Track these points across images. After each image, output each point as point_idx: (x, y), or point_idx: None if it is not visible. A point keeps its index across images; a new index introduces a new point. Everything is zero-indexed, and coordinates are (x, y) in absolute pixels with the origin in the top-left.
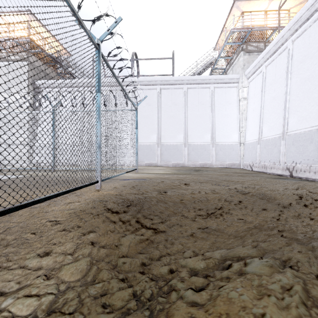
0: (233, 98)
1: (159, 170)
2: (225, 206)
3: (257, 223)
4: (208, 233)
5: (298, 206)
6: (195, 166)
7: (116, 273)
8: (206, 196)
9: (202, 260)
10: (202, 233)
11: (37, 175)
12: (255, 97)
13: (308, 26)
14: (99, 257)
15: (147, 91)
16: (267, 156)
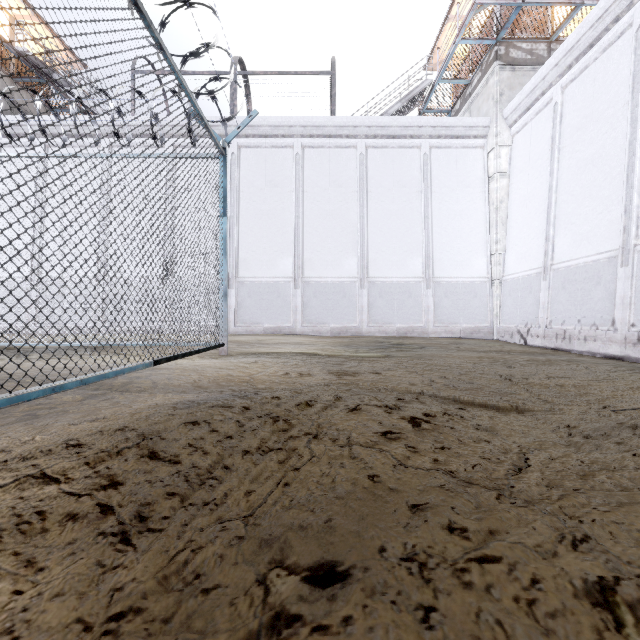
0: (475, 174)
1: (297, 346)
2: None
3: None
4: None
5: None
6: (386, 335)
7: None
8: None
9: None
10: None
11: None
12: (530, 167)
13: None
14: None
15: (269, 151)
16: (570, 310)
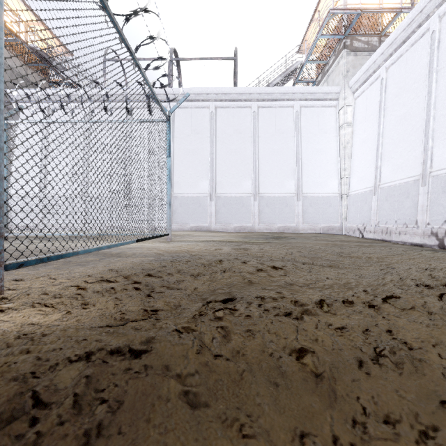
0: (330, 124)
1: (212, 237)
2: None
3: None
4: None
5: None
6: (271, 231)
7: None
8: (387, 324)
9: None
10: None
11: None
12: (366, 120)
13: None
14: None
15: (193, 110)
16: (390, 214)
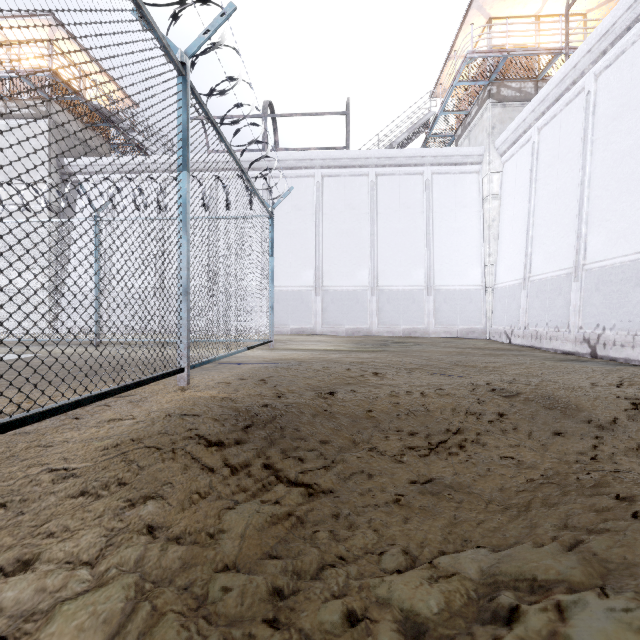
0: (471, 195)
1: (318, 343)
2: (469, 426)
3: (549, 470)
4: (436, 495)
5: (634, 427)
6: (393, 335)
7: (201, 625)
8: (425, 401)
9: (432, 580)
10: (422, 497)
11: (20, 358)
12: (516, 192)
13: (629, 43)
14: (162, 572)
15: (294, 180)
16: (541, 315)
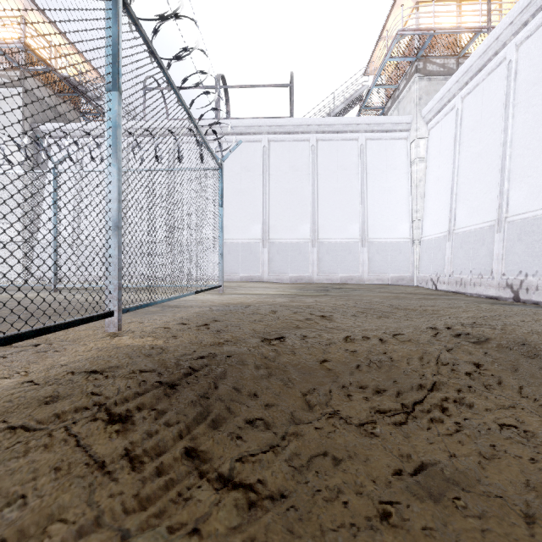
0: (400, 159)
1: (265, 289)
2: (446, 380)
3: None
4: (439, 501)
5: None
6: (332, 282)
7: None
8: (386, 349)
9: None
10: (420, 507)
11: None
12: (441, 155)
13: None
14: None
15: (244, 144)
16: (465, 263)
